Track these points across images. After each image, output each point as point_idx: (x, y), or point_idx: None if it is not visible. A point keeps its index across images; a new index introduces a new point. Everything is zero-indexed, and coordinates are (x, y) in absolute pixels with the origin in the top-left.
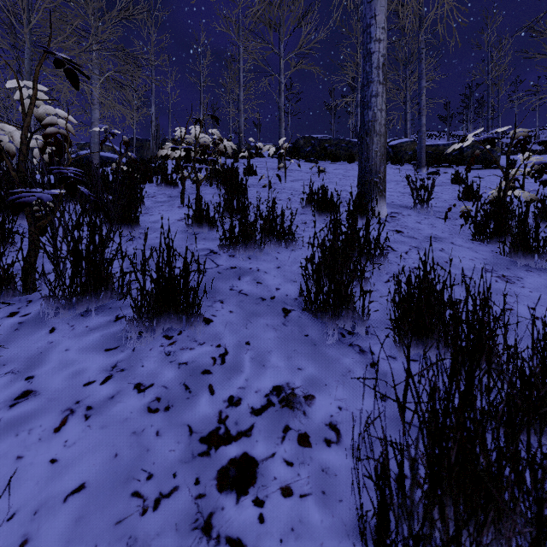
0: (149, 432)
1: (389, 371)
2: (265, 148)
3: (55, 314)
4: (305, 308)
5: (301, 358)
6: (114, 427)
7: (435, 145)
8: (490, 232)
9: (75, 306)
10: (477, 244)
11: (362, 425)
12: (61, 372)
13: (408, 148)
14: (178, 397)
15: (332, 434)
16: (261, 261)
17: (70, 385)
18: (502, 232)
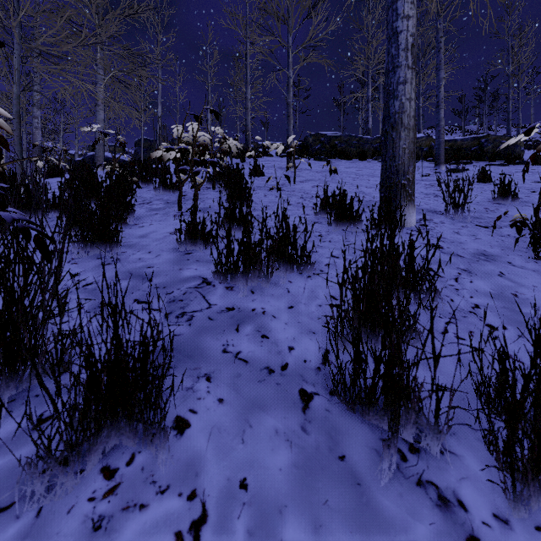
0: None
1: None
2: (273, 146)
3: None
4: (334, 392)
5: (338, 528)
6: None
7: (452, 140)
8: None
9: None
10: None
11: None
12: None
13: (424, 144)
14: None
15: None
16: (268, 296)
17: None
18: None
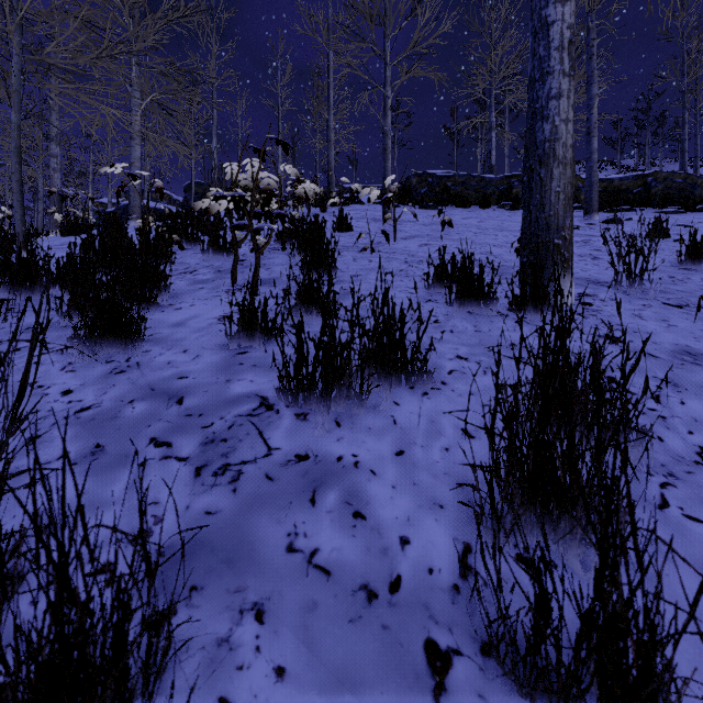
0: None
1: None
2: (364, 191)
3: None
4: (491, 650)
5: None
6: None
7: (607, 180)
8: None
9: None
10: None
11: None
12: None
13: None
14: None
15: None
16: (363, 431)
17: None
18: None
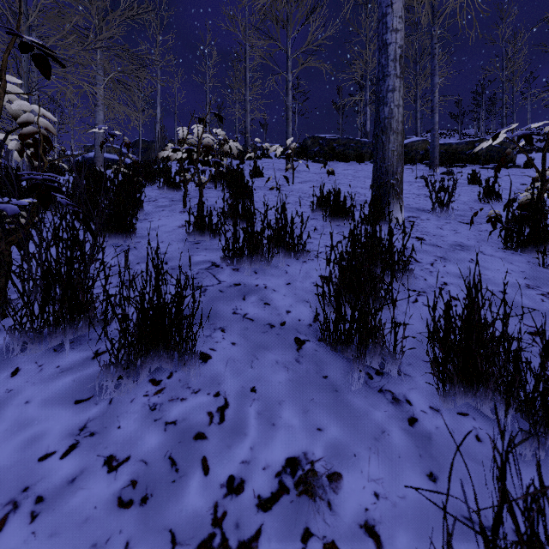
0: (115, 545)
1: (433, 431)
2: (272, 148)
3: (24, 348)
4: (322, 339)
5: (320, 412)
6: (67, 535)
7: (448, 144)
8: (524, 239)
9: (47, 339)
10: (510, 254)
11: (410, 525)
12: (13, 437)
13: (420, 147)
14: (160, 480)
15: (369, 544)
16: (269, 275)
17: (21, 459)
18: (540, 240)
